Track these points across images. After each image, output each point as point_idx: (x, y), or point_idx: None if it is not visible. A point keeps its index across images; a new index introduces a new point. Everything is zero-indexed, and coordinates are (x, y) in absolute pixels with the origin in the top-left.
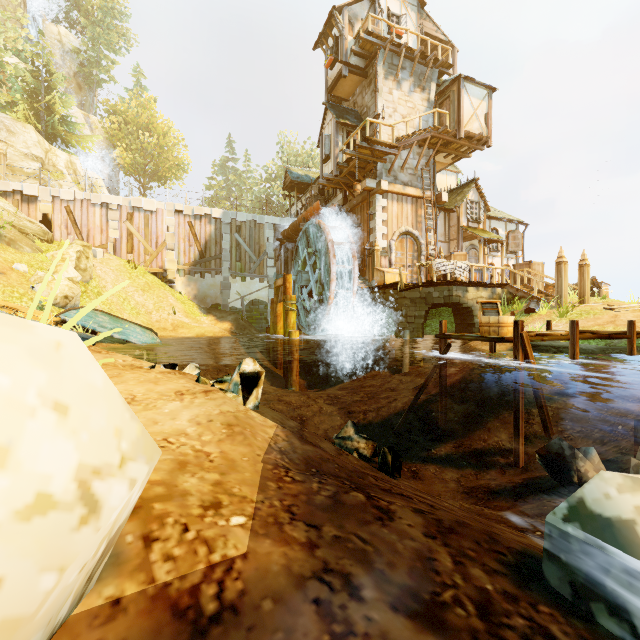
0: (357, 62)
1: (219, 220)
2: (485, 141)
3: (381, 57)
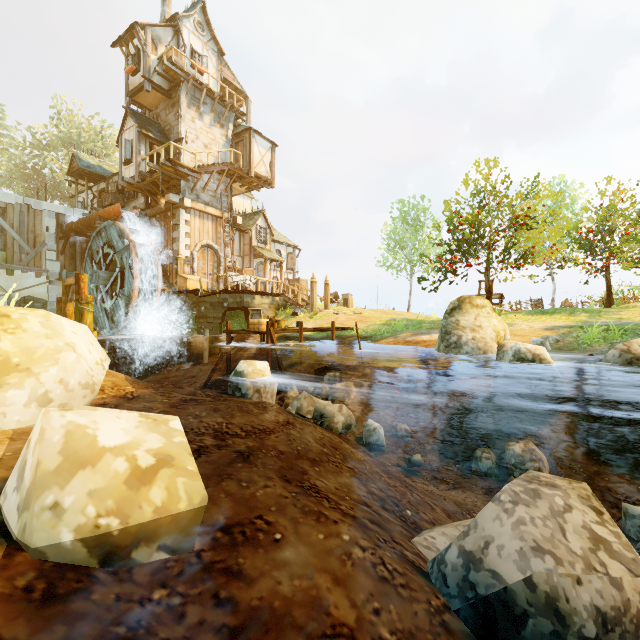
0: (161, 81)
1: None
2: (270, 183)
3: (184, 87)
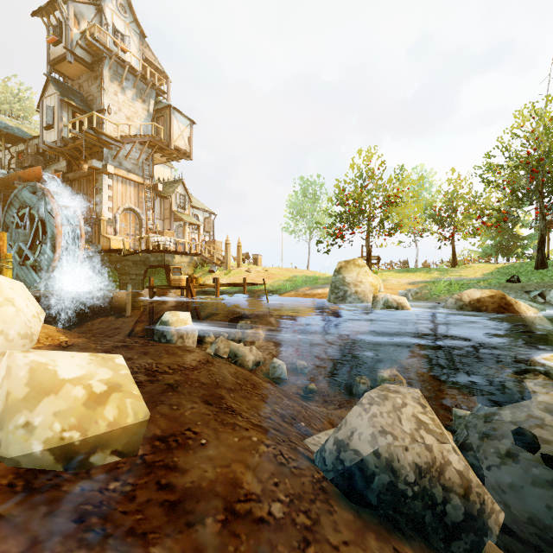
0: (83, 54)
1: None
2: (189, 155)
3: (107, 63)
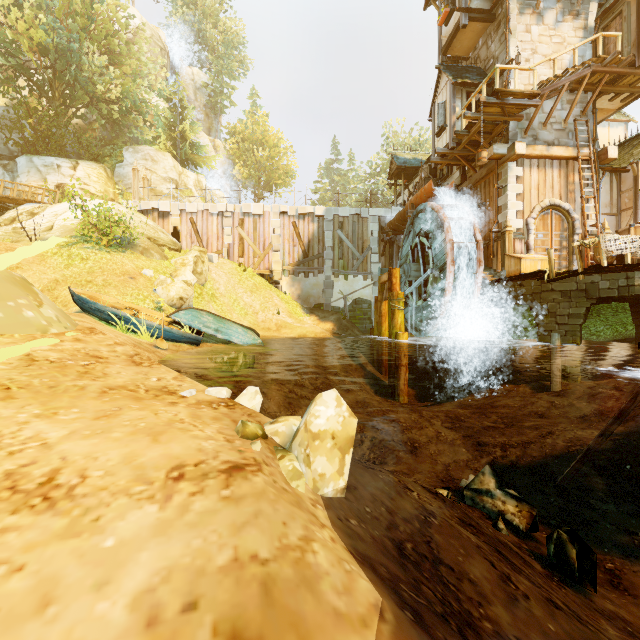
0: (480, 5)
1: (322, 218)
2: None
3: None
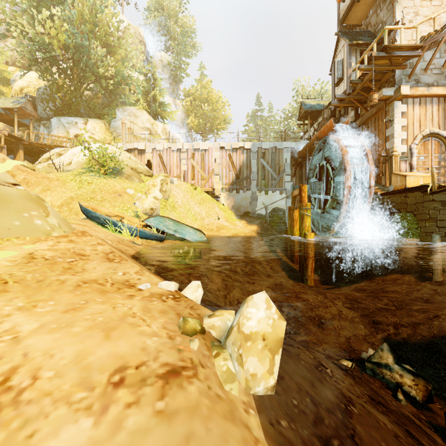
0: None
1: (249, 150)
2: None
3: None
